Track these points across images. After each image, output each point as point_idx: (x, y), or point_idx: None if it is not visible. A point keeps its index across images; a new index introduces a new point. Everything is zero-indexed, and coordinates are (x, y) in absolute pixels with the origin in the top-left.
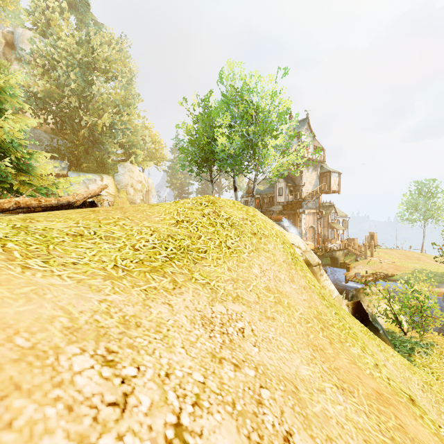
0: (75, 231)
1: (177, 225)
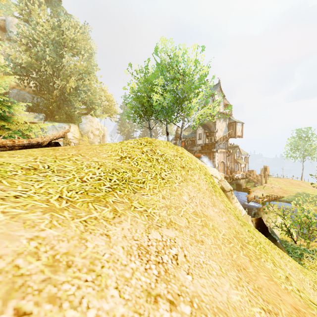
0: (31, 165)
1: (121, 161)
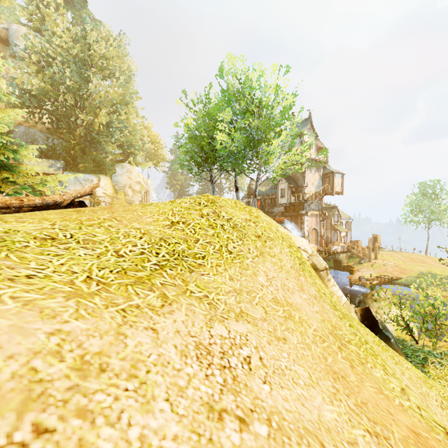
0: (47, 234)
1: (172, 227)
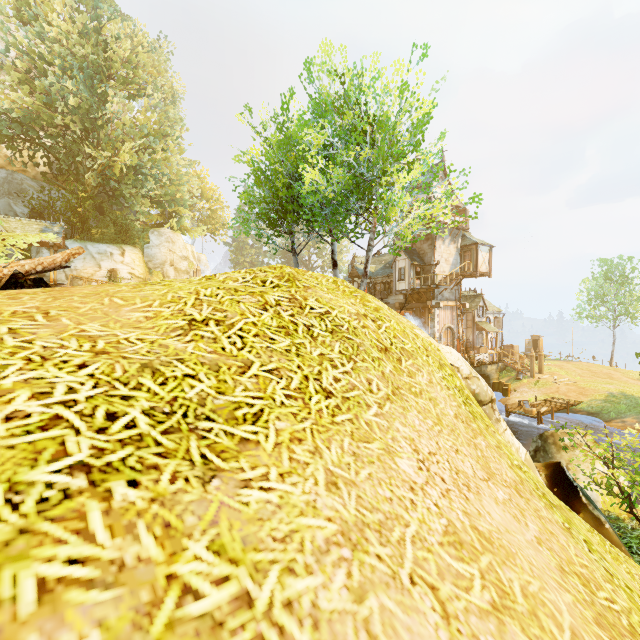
0: None
1: (189, 333)
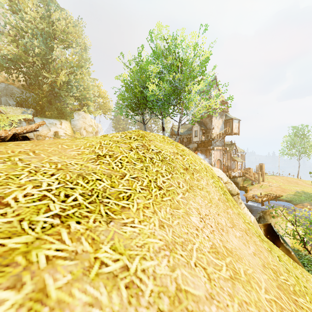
0: None
1: (97, 161)
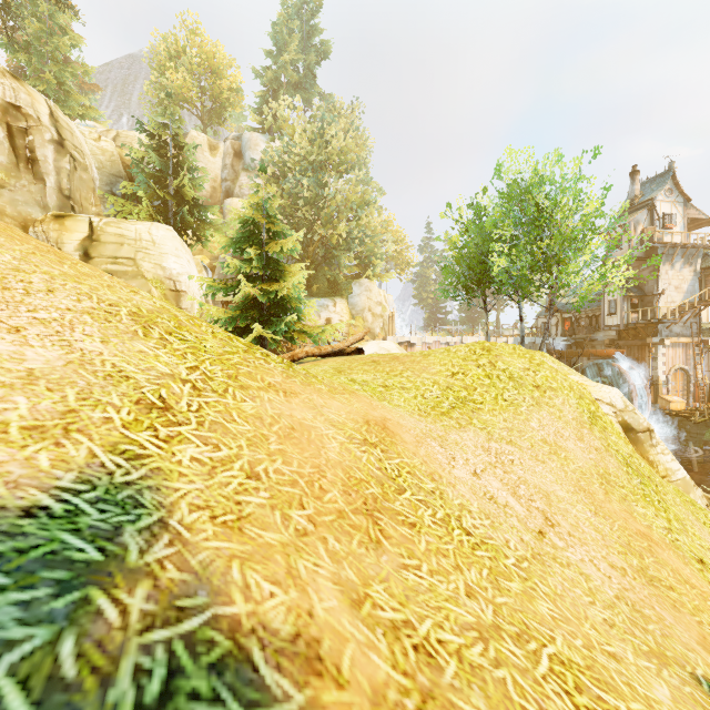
0: (381, 383)
1: (453, 377)
